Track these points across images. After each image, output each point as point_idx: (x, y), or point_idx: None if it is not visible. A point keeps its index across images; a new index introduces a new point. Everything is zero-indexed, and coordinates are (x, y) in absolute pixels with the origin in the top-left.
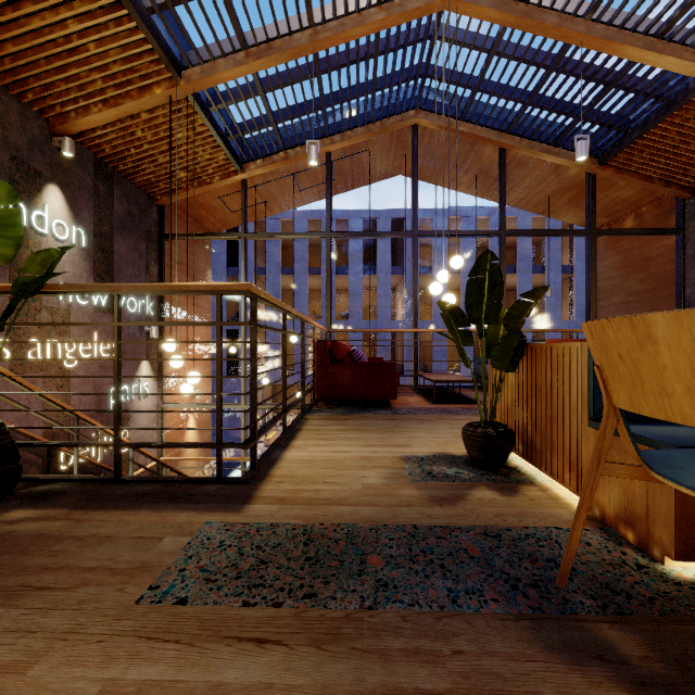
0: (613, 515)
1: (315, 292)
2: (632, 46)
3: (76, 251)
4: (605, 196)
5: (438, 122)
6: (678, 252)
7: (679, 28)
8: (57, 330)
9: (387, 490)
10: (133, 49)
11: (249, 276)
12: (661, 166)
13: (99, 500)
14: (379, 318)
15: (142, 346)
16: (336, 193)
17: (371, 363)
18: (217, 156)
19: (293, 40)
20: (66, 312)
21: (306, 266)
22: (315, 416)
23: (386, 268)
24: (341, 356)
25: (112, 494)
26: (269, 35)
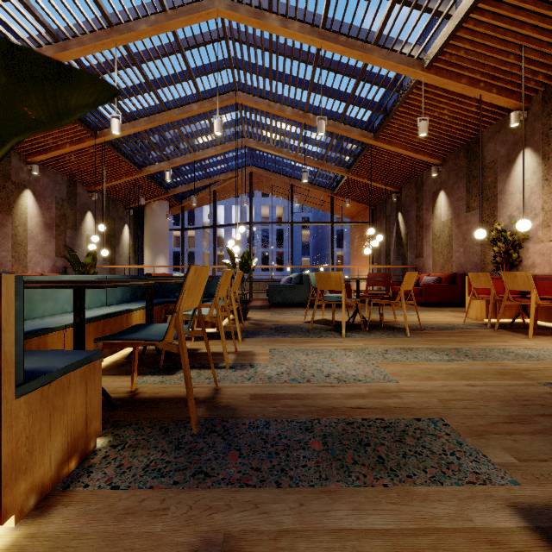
0: (55, 471)
1: None
2: None
3: None
4: None
5: None
6: None
7: None
8: None
9: None
10: None
11: None
12: None
13: None
14: None
15: None
16: None
17: None
18: None
19: None
20: None
21: None
22: None
23: None
24: None
25: None
26: None
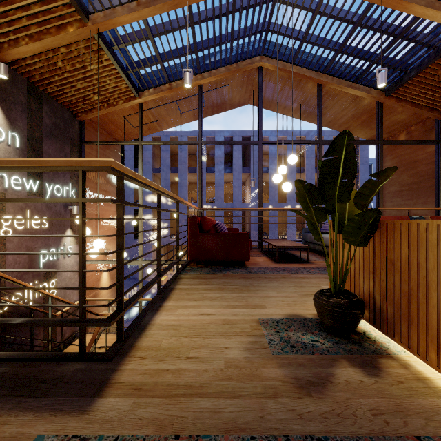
0: None
1: (193, 184)
2: (418, 4)
3: (11, 150)
4: (387, 118)
5: (276, 64)
6: (437, 156)
7: None
8: None
9: (249, 369)
10: None
11: (149, 173)
12: (428, 97)
13: None
14: (234, 201)
15: (67, 220)
16: (205, 116)
17: (231, 233)
18: (120, 85)
19: None
20: (3, 195)
21: (187, 167)
22: (187, 275)
23: (239, 169)
24: (208, 228)
25: None
26: None
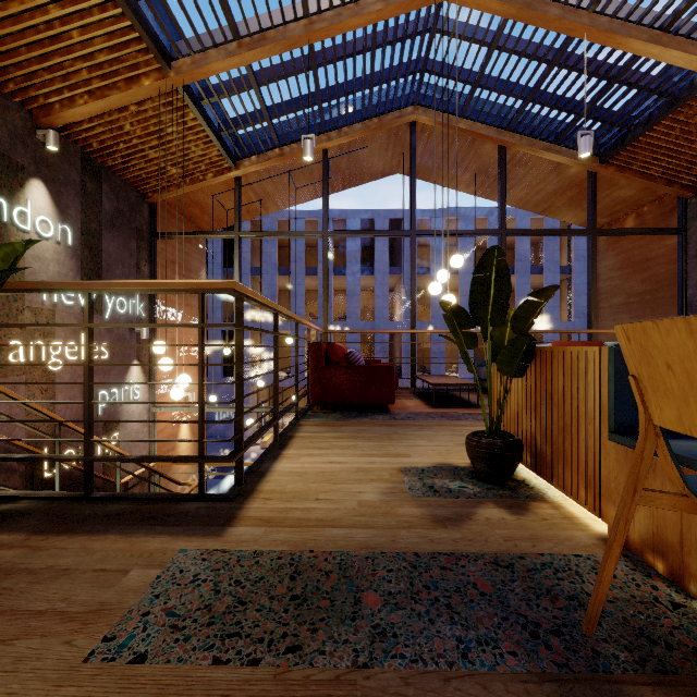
0: (638, 540)
1: (312, 293)
2: (637, 39)
3: (62, 249)
4: (606, 195)
5: (437, 118)
6: (680, 252)
7: (685, 21)
8: (40, 331)
9: (385, 508)
10: (119, 37)
11: (245, 276)
12: (664, 165)
13: (64, 522)
14: (377, 319)
15: (133, 348)
16: (333, 192)
17: (369, 366)
18: (210, 152)
19: (288, 31)
20: (51, 312)
21: (303, 266)
22: (309, 422)
23: (383, 269)
24: (337, 359)
25: (79, 515)
26: (263, 25)
